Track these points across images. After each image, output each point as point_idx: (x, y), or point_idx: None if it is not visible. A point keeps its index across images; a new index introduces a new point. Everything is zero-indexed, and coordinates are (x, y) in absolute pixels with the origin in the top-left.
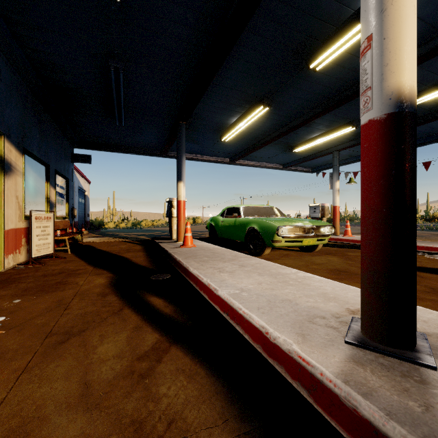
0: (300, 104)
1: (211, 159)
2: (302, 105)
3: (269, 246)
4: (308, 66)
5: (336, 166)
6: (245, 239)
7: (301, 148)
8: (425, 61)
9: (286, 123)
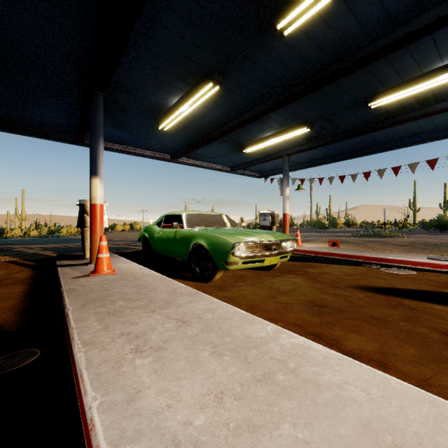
0: (257, 89)
1: (147, 154)
2: (259, 92)
3: (221, 269)
4: (274, 25)
5: (286, 171)
6: (188, 259)
7: (252, 149)
8: (398, 49)
9: (238, 114)
